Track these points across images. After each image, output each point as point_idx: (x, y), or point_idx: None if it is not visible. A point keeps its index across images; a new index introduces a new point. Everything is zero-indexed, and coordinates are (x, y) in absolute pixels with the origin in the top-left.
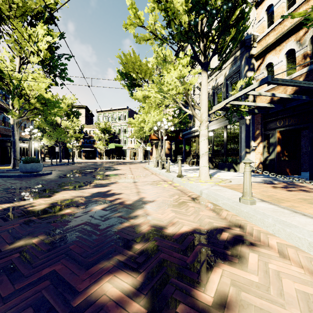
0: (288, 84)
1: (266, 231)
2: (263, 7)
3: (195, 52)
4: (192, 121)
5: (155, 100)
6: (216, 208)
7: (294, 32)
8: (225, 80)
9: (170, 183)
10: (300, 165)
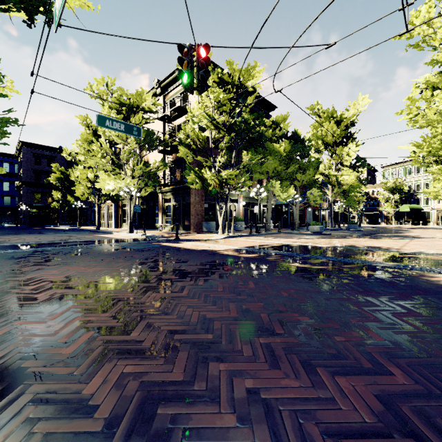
0: None
1: None
2: None
3: None
4: None
5: None
6: None
7: None
8: None
9: None
10: None
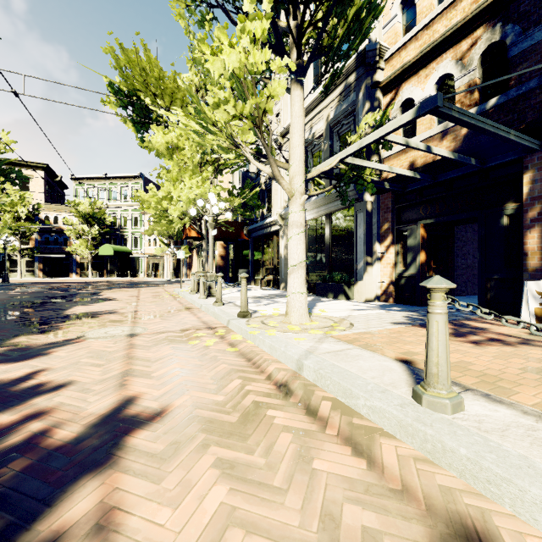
0: (466, 123)
1: None
2: None
3: (278, 35)
4: (267, 205)
5: (193, 154)
6: (355, 424)
7: (452, 43)
8: (327, 129)
9: (221, 334)
10: None
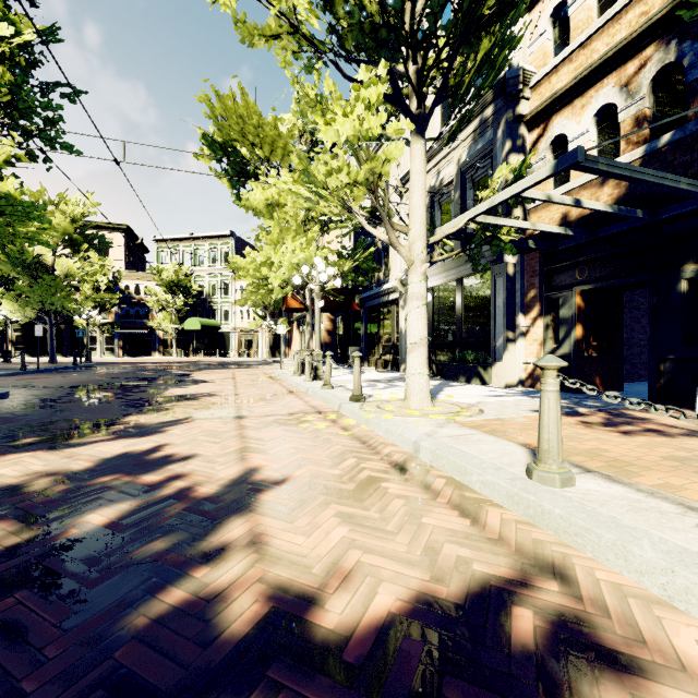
0: (618, 175)
1: (637, 585)
2: (545, 7)
3: (396, 85)
4: (384, 268)
5: (296, 212)
6: (466, 496)
7: (614, 66)
8: (459, 174)
9: (333, 419)
10: (621, 368)
